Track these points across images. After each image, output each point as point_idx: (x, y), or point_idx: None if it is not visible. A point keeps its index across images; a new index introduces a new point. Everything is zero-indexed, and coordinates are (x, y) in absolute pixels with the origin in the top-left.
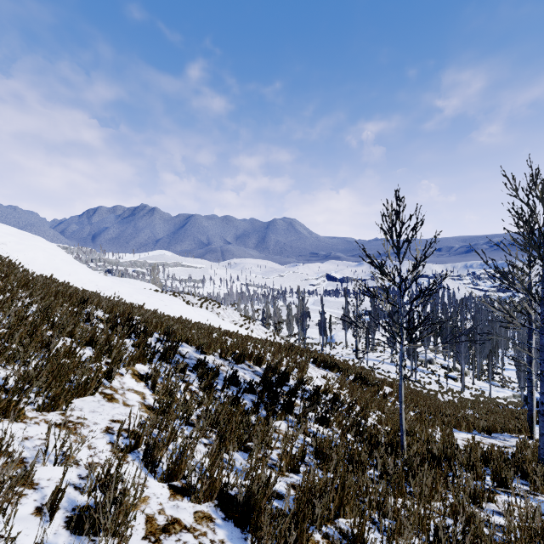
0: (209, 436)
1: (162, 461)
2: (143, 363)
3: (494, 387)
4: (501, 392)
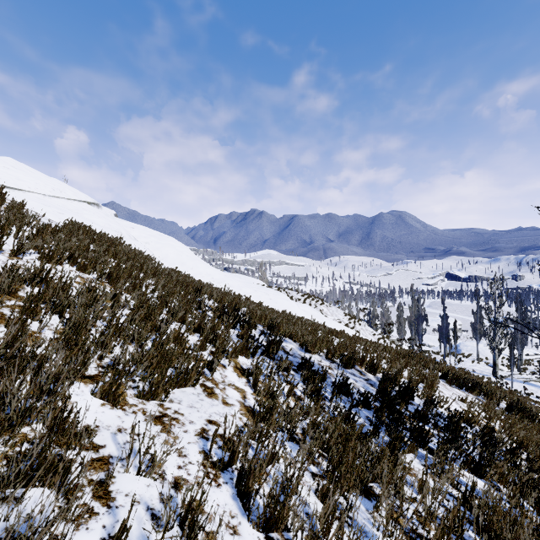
0: (317, 462)
1: (260, 492)
2: (246, 356)
3: None
4: None
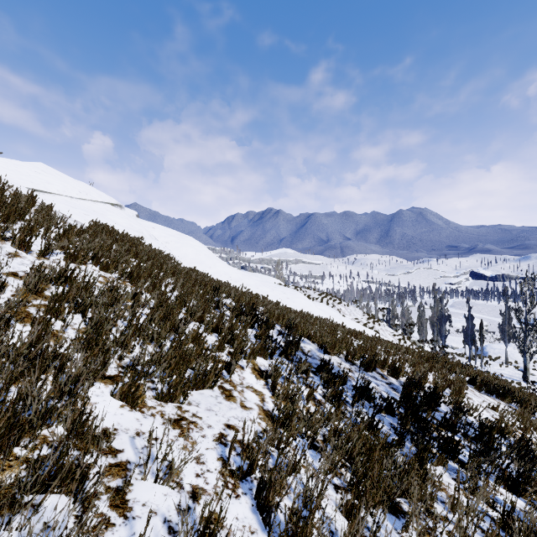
0: (340, 472)
1: (280, 505)
2: (263, 357)
3: None
4: None
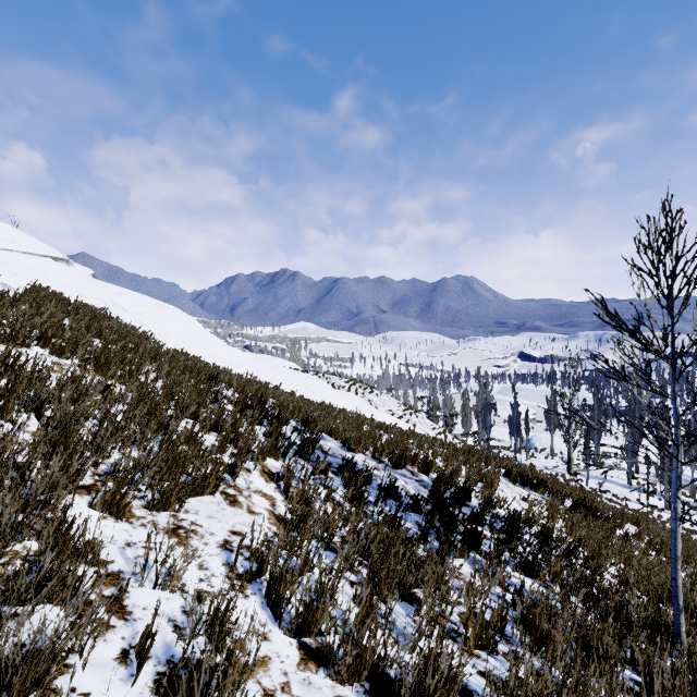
0: (357, 570)
1: (292, 602)
2: (275, 458)
3: None
4: None
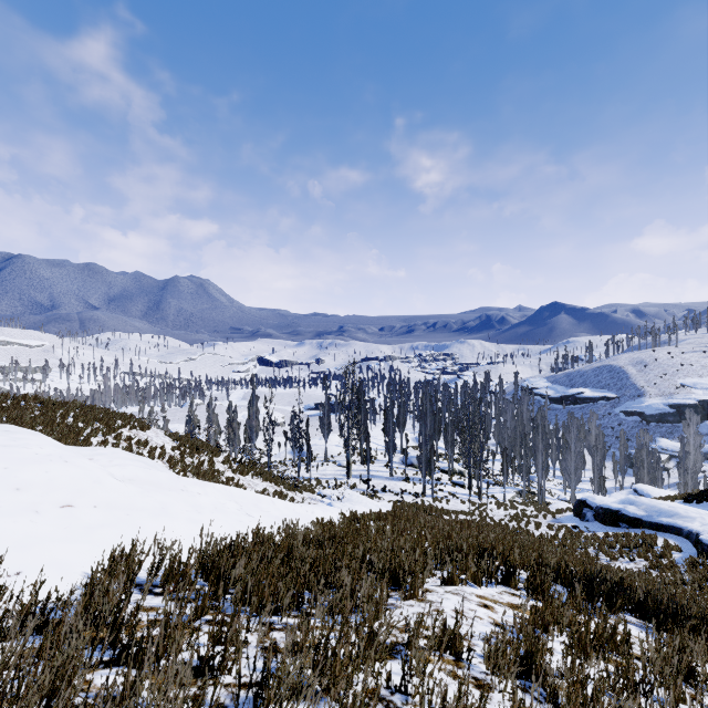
0: None
1: None
2: None
3: (494, 486)
4: (507, 492)
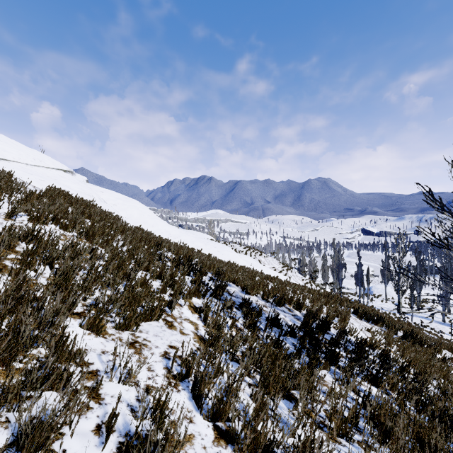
0: (253, 375)
1: (209, 396)
2: (198, 297)
3: None
4: None
